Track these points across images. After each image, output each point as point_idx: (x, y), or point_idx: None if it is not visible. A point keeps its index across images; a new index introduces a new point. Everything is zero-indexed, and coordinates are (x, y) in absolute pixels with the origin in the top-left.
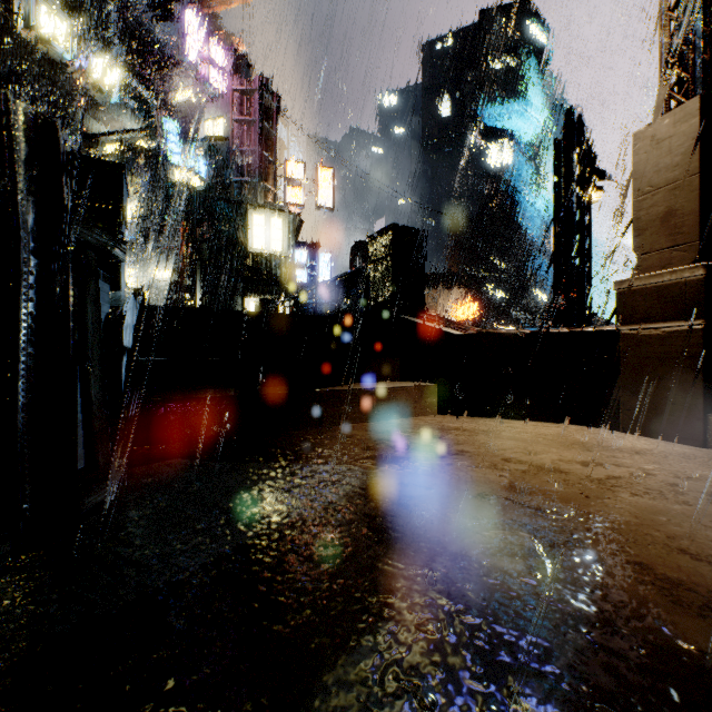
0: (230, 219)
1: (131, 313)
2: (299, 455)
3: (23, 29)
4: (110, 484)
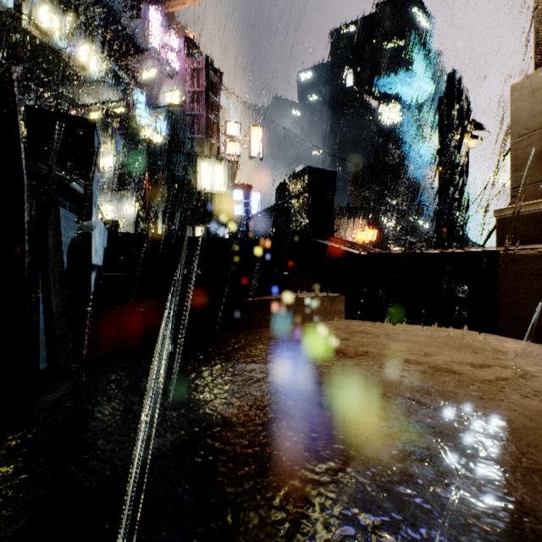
0: (184, 167)
1: (102, 238)
2: (231, 354)
3: (29, 25)
4: (68, 382)
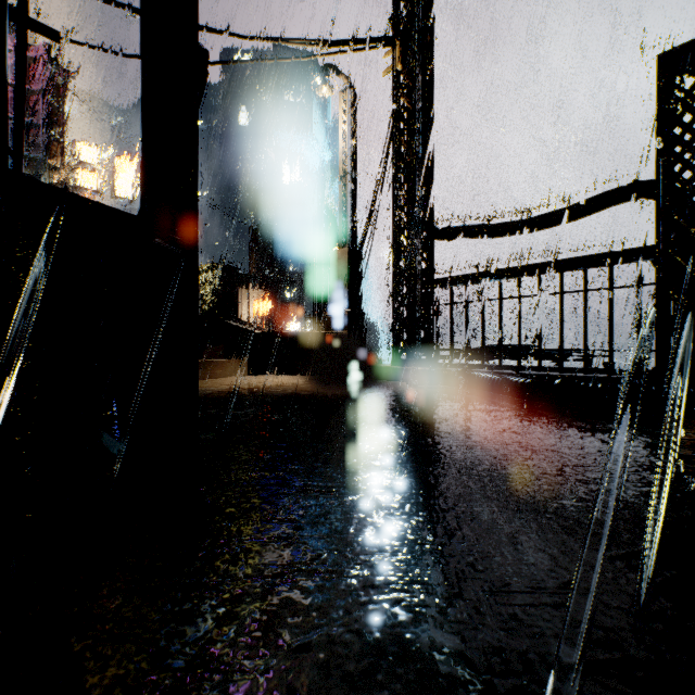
0: None
1: None
2: None
3: None
4: None
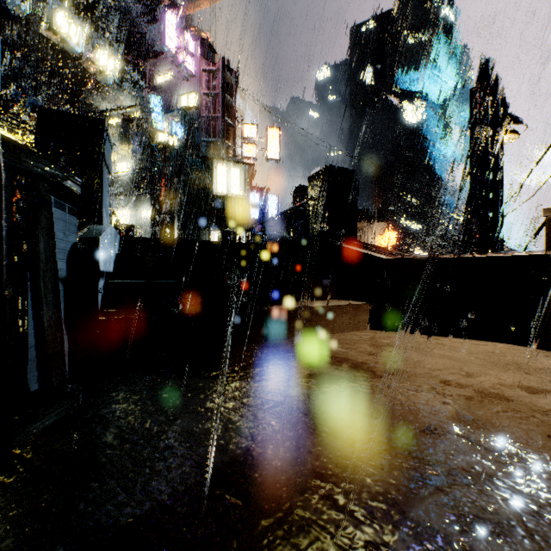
0: (200, 170)
1: (112, 243)
2: (246, 371)
3: (46, 30)
4: (61, 406)
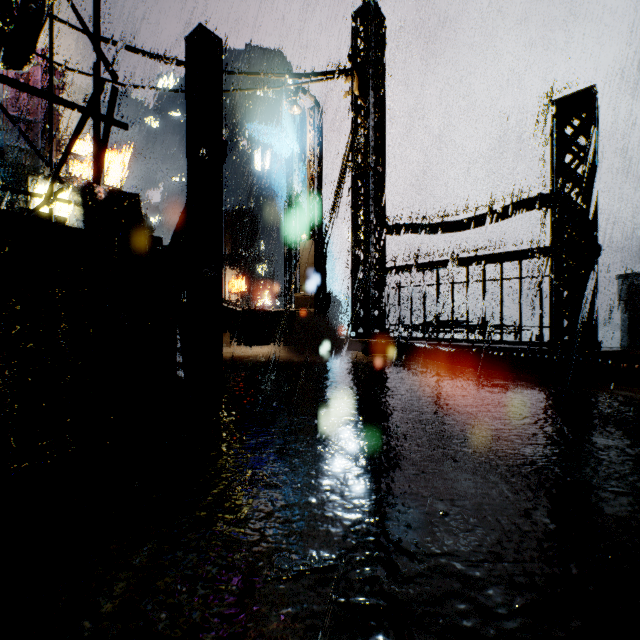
0: (7, 184)
1: None
2: None
3: None
4: None
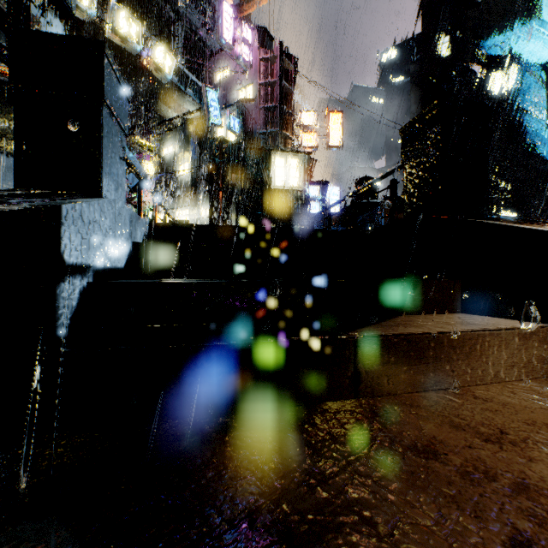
0: (257, 164)
1: (123, 226)
2: None
3: (109, 32)
4: None
